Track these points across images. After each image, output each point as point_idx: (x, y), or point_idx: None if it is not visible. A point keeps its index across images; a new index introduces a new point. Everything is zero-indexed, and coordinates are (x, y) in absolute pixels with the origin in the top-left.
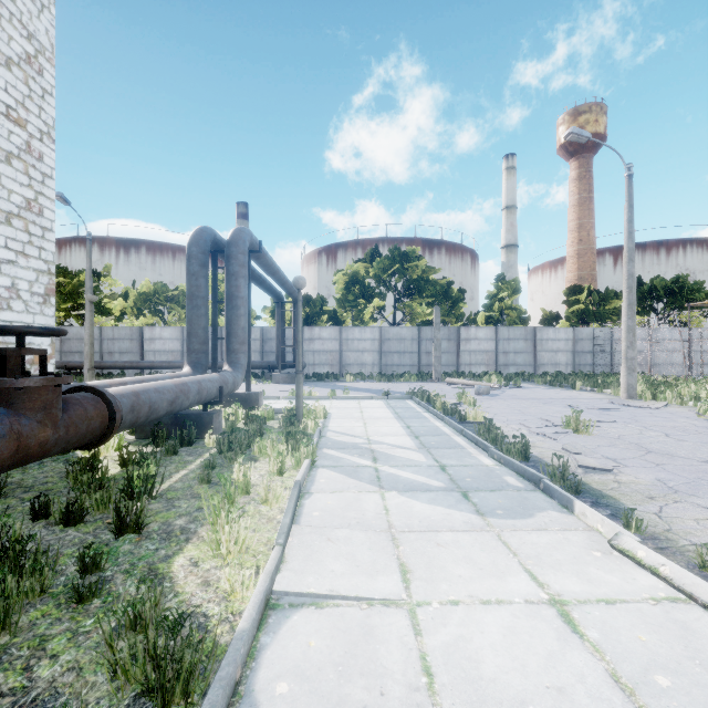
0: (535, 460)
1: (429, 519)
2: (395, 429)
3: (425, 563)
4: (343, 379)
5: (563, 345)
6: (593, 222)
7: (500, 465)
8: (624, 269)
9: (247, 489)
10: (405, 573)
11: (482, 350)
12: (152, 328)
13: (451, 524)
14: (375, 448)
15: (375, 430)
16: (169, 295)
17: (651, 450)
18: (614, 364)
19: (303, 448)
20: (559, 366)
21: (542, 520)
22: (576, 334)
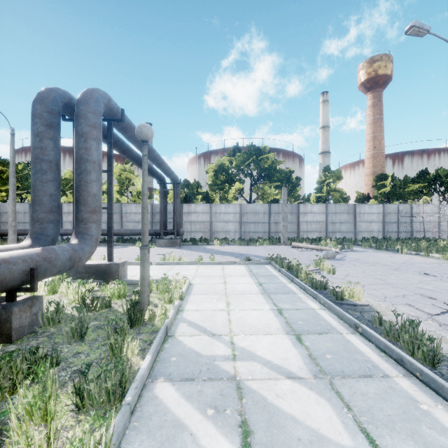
0: None
1: None
2: (265, 317)
3: None
4: (212, 243)
5: (376, 217)
6: (383, 135)
7: None
8: None
9: None
10: None
11: (316, 221)
12: (69, 204)
13: None
14: (243, 377)
15: (240, 320)
16: None
17: None
18: (413, 231)
19: None
20: (372, 233)
21: None
22: (385, 209)
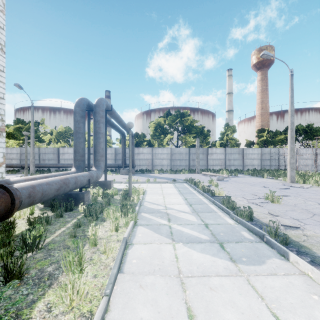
0: (256, 220)
1: (203, 265)
2: (179, 200)
3: (204, 307)
4: (153, 172)
5: (256, 156)
6: (268, 100)
7: (237, 223)
8: (289, 120)
9: (95, 243)
10: (191, 318)
11: (218, 158)
12: (63, 148)
13: (217, 270)
14: (169, 212)
15: (169, 201)
16: (72, 133)
17: (315, 213)
18: (280, 165)
19: (130, 215)
20: (254, 166)
21: (271, 266)
22: (262, 151)
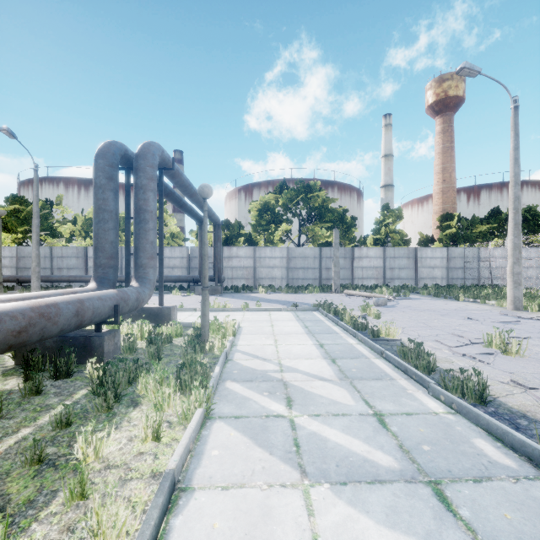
0: (492, 402)
1: None
2: (308, 349)
3: None
4: (256, 291)
5: (439, 262)
6: (454, 166)
7: (453, 412)
8: (510, 192)
9: (82, 490)
10: None
11: (372, 266)
12: None
13: None
14: (288, 380)
15: (287, 351)
16: None
17: None
18: (481, 278)
19: (194, 394)
20: (435, 280)
21: None
22: (450, 253)
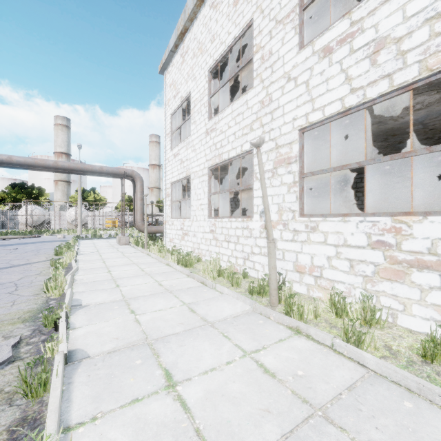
0: None
1: None
2: None
3: None
4: None
5: None
6: None
7: None
8: (80, 193)
9: None
10: None
11: None
12: None
13: None
14: None
15: None
16: None
17: None
18: None
19: None
20: None
21: None
22: None
